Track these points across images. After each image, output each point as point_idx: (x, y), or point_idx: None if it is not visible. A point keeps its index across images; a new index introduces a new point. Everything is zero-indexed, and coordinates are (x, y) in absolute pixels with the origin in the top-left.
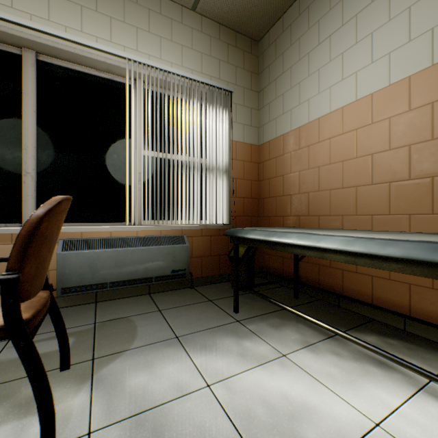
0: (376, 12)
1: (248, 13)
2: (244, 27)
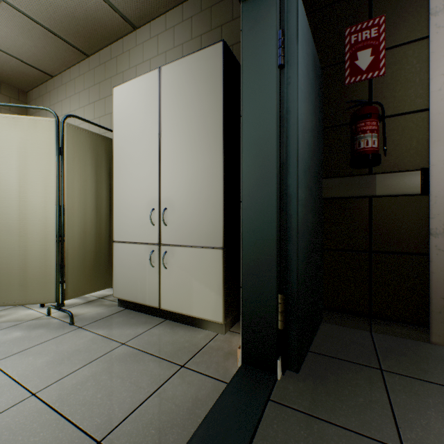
0: (72, 118)
1: (6, 76)
2: (8, 82)
